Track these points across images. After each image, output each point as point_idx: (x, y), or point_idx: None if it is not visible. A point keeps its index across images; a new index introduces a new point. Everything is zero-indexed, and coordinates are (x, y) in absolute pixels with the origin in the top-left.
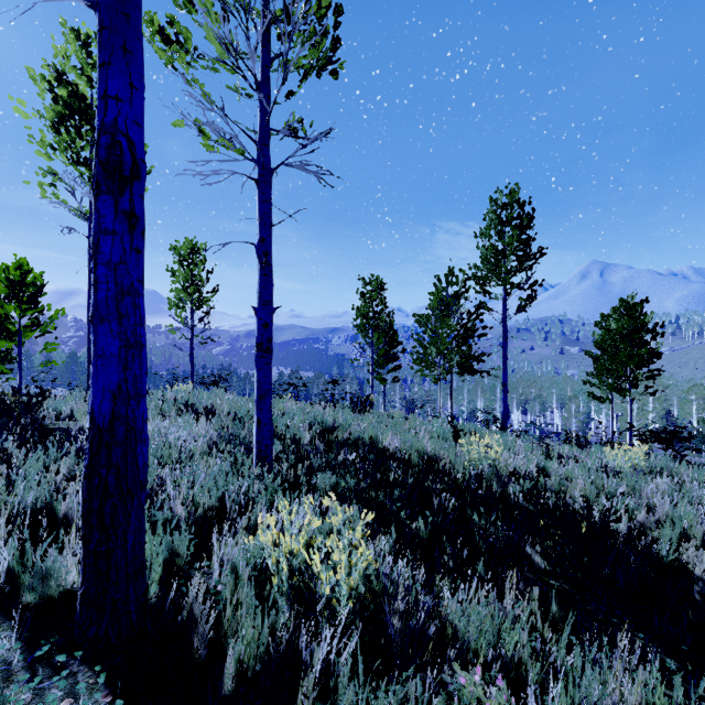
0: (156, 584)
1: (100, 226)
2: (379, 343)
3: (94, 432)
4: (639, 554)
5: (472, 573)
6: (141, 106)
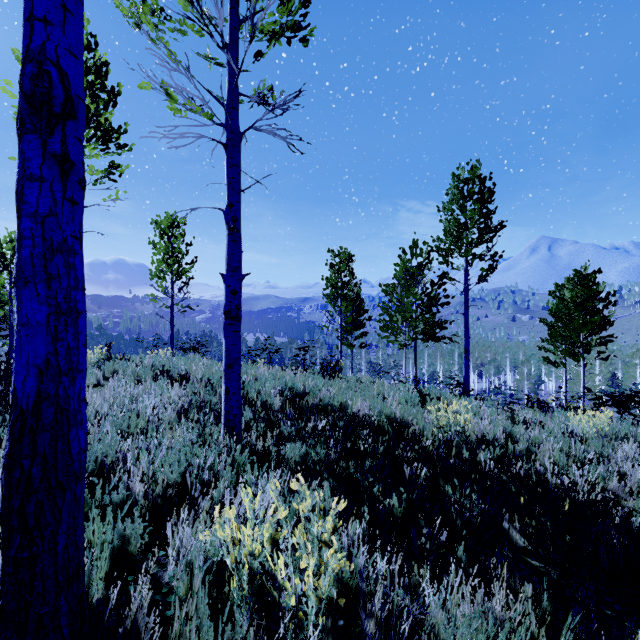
0: (102, 581)
1: (25, 171)
2: (347, 311)
3: (15, 415)
4: (618, 528)
5: (449, 553)
6: (78, 34)
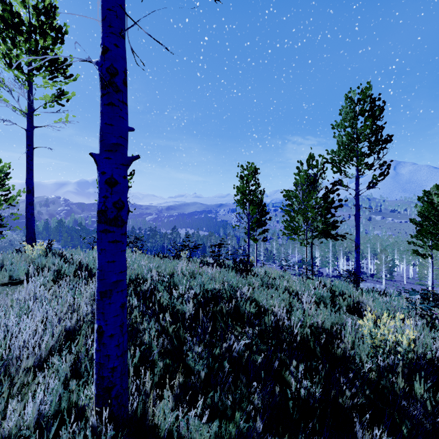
0: None
1: None
2: (252, 213)
3: None
4: None
5: None
6: None
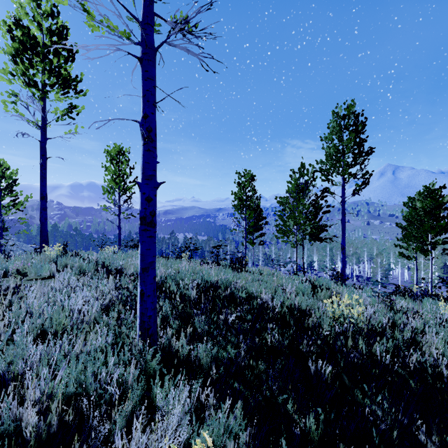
0: None
1: None
2: (250, 217)
3: None
4: None
5: None
6: None
